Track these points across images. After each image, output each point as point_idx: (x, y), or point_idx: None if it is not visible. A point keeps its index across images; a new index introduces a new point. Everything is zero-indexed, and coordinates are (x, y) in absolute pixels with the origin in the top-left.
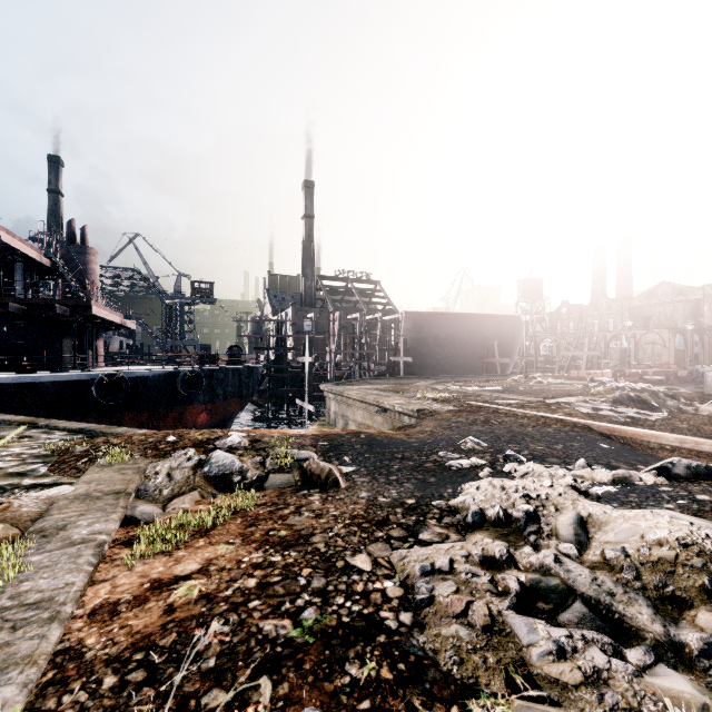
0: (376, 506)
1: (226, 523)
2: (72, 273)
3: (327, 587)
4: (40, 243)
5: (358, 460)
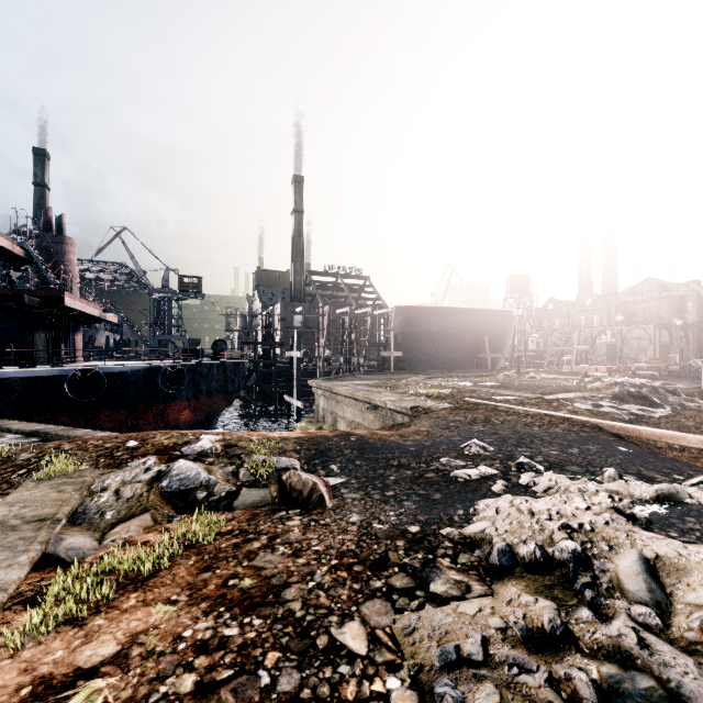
0: (371, 537)
1: (174, 564)
2: (48, 263)
3: (301, 692)
4: (23, 235)
5: (348, 468)
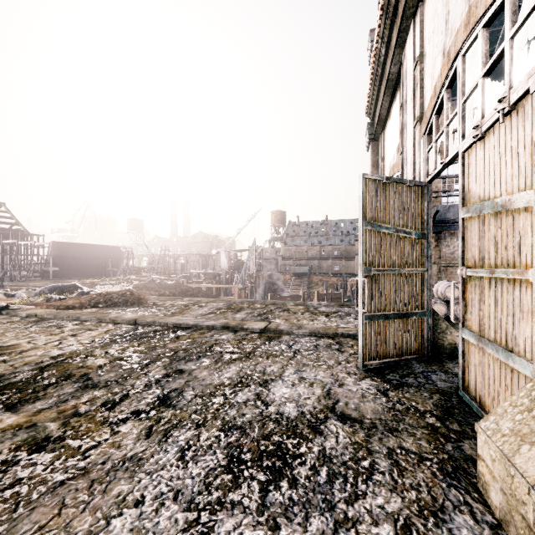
0: None
1: None
2: None
3: None
4: None
5: None
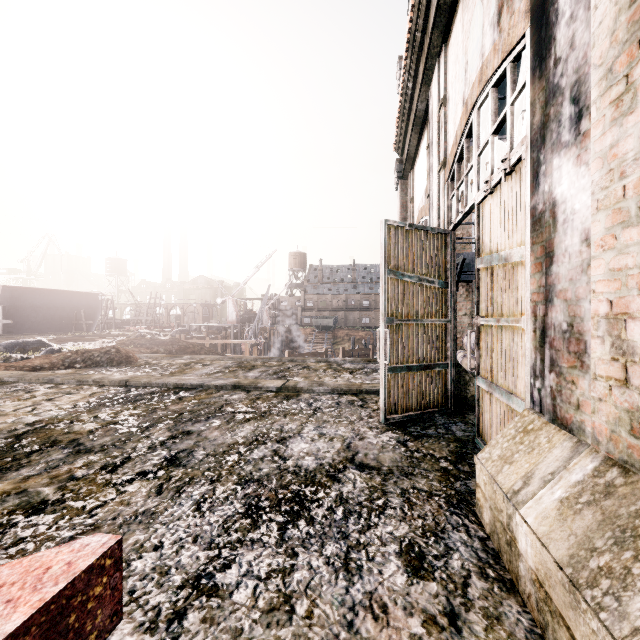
0: None
1: None
2: None
3: None
4: None
5: None
